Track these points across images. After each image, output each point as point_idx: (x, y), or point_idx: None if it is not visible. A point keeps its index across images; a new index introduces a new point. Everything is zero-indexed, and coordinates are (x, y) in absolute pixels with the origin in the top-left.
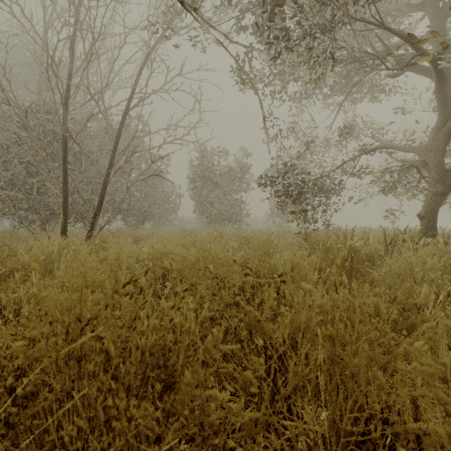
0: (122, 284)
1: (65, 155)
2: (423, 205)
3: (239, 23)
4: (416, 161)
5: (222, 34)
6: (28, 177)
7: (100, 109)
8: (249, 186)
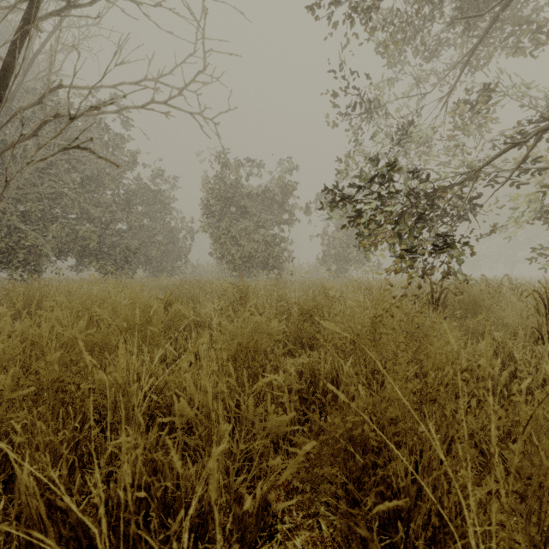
0: None
1: None
2: None
3: None
4: None
5: None
6: None
7: None
8: (292, 215)
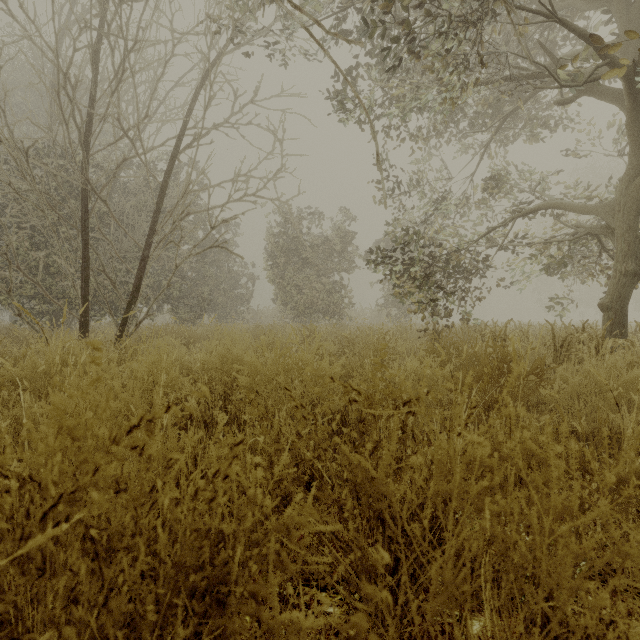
0: (127, 427)
1: (85, 217)
2: (608, 290)
3: (338, 26)
4: (596, 227)
5: (312, 19)
6: (33, 250)
7: (136, 151)
8: (352, 263)
